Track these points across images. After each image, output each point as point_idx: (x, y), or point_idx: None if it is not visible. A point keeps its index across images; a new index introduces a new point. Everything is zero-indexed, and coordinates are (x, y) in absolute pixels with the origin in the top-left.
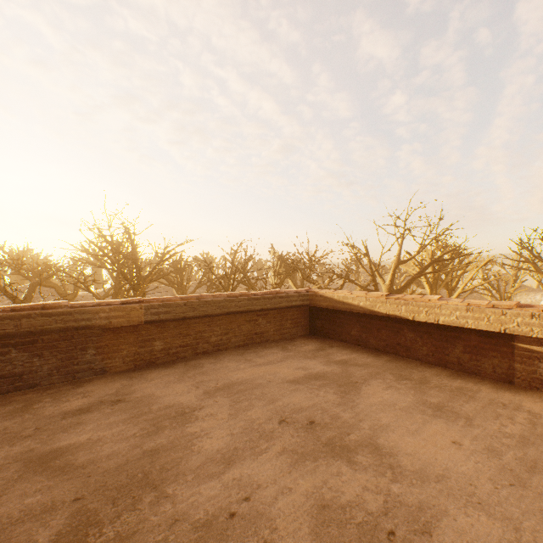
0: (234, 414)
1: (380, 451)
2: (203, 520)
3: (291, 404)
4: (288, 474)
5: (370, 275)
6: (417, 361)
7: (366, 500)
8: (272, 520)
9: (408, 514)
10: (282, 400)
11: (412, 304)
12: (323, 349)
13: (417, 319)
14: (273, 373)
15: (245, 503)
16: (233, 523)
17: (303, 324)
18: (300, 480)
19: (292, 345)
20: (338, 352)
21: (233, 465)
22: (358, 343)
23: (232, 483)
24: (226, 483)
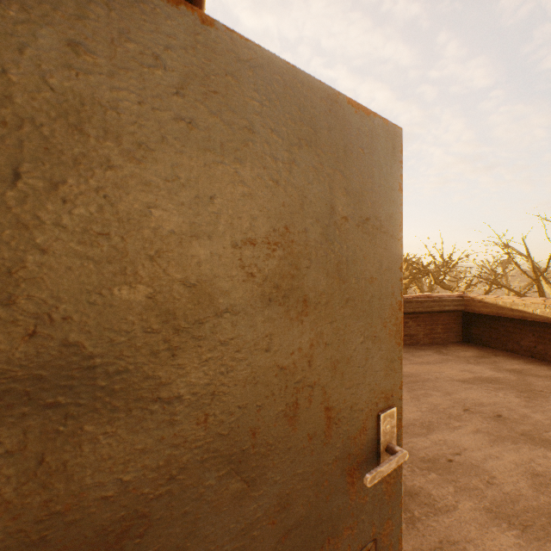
0: (415, 397)
1: None
2: (426, 458)
3: (469, 398)
4: (490, 447)
5: (532, 280)
6: None
7: None
8: (488, 471)
9: None
10: (458, 394)
11: None
12: (486, 357)
13: None
14: (437, 372)
15: (457, 456)
16: (453, 465)
17: (454, 330)
18: (504, 453)
19: (446, 350)
20: (506, 361)
21: (434, 431)
22: (531, 354)
23: (439, 442)
24: (434, 441)
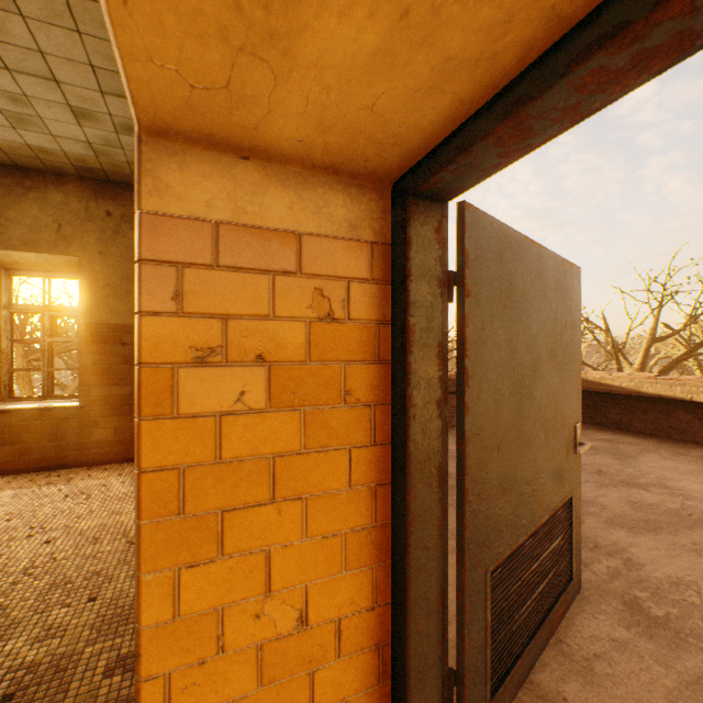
0: None
1: (669, 488)
2: None
3: None
4: (598, 490)
5: (611, 356)
6: (694, 444)
7: (665, 504)
8: (600, 503)
9: (701, 511)
10: None
11: (689, 384)
12: None
13: (694, 400)
14: None
15: None
16: None
17: None
18: (609, 493)
19: None
20: (596, 433)
21: None
22: (617, 426)
23: None
24: None
